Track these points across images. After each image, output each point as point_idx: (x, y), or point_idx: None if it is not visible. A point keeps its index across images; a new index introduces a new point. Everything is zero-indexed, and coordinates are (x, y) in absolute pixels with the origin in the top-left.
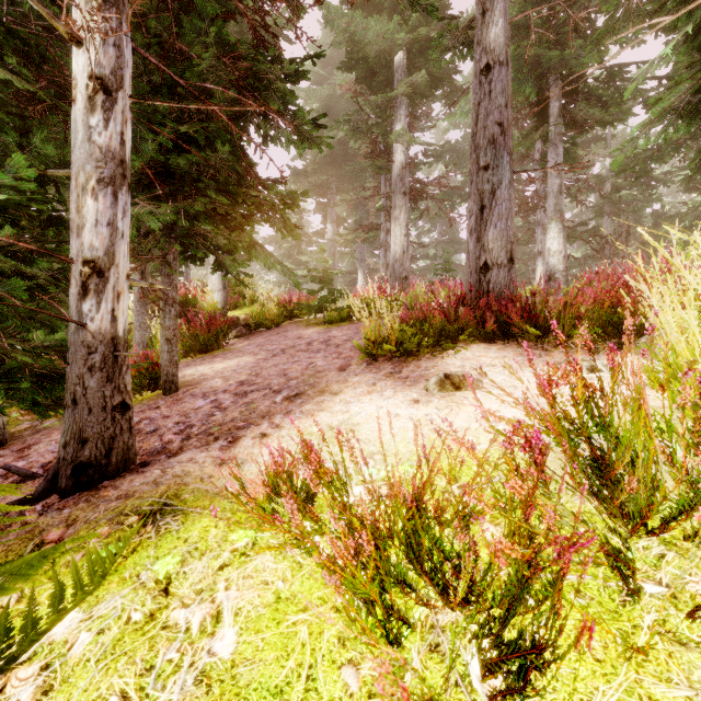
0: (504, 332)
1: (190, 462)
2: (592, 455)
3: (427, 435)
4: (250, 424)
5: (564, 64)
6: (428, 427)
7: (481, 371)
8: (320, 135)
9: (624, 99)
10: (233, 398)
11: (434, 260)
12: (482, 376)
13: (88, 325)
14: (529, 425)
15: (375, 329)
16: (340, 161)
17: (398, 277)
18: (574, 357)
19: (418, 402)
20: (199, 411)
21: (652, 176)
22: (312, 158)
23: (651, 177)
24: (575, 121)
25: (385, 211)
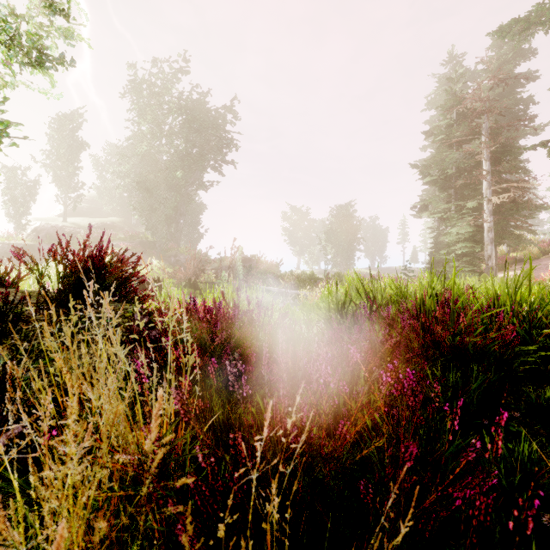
0: None
1: None
2: None
3: None
4: None
5: None
6: None
7: None
8: None
9: None
10: None
11: None
12: None
13: (488, 265)
14: None
15: None
16: None
17: None
18: None
19: None
20: None
21: None
22: None
23: None
24: None
25: None
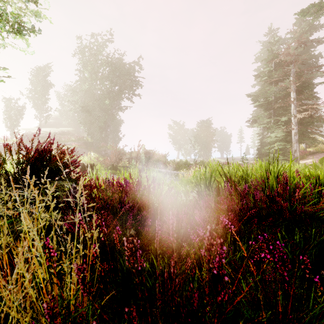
0: None
1: None
2: None
3: None
4: None
5: None
6: None
7: None
8: None
9: None
10: None
11: None
12: None
13: (294, 156)
14: None
15: None
16: None
17: None
18: None
19: None
20: None
21: None
22: None
23: None
24: None
25: None
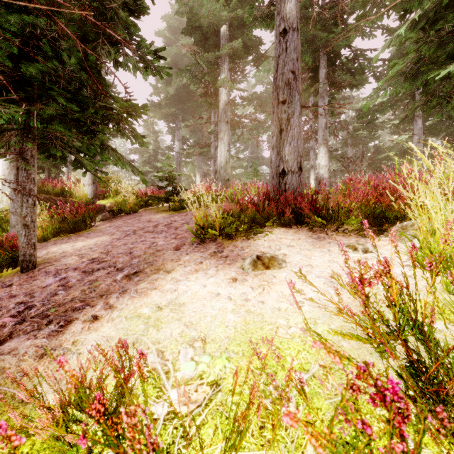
0: (297, 220)
1: (10, 354)
2: (408, 357)
3: (244, 318)
4: (86, 305)
5: (329, 44)
6: (244, 309)
7: (301, 274)
8: (170, 80)
9: (372, 63)
10: (81, 276)
11: (246, 169)
12: (285, 255)
13: None
14: (353, 335)
15: (203, 217)
16: (184, 99)
17: (222, 179)
18: (349, 240)
19: (236, 281)
20: (46, 290)
21: (375, 123)
22: (165, 96)
23: (374, 124)
24: (334, 83)
25: (214, 134)
